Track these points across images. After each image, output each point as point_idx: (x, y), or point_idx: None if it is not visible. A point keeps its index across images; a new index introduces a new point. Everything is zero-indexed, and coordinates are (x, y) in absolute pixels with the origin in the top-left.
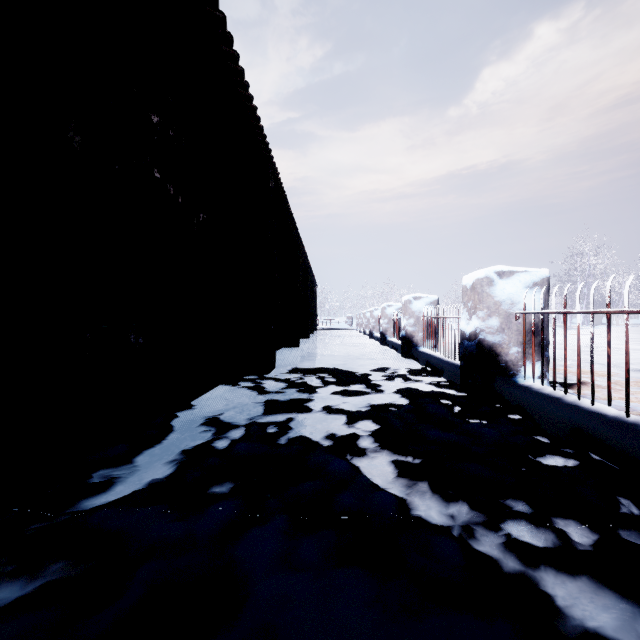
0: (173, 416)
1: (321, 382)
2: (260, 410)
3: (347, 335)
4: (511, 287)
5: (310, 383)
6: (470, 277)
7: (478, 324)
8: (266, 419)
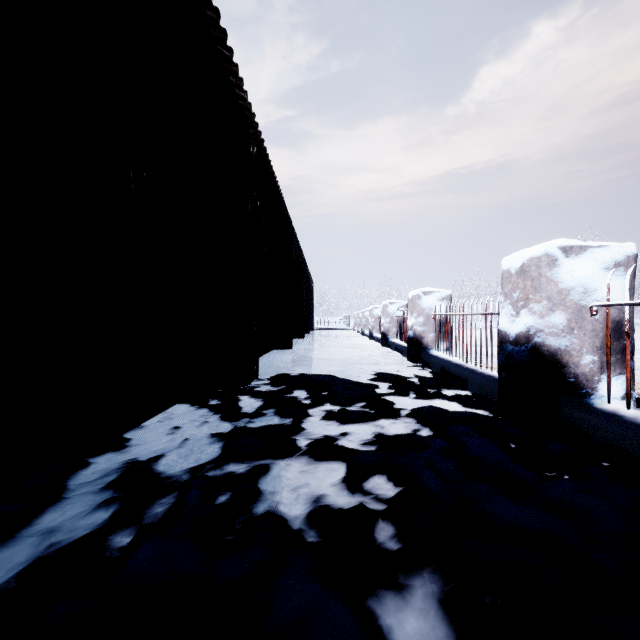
0: (75, 466)
1: (313, 398)
2: (218, 450)
3: (345, 335)
4: (583, 268)
5: (298, 399)
6: (516, 257)
7: (532, 322)
8: (221, 470)
